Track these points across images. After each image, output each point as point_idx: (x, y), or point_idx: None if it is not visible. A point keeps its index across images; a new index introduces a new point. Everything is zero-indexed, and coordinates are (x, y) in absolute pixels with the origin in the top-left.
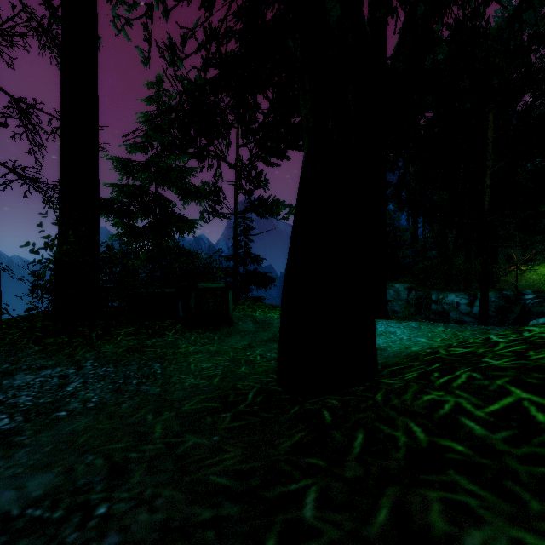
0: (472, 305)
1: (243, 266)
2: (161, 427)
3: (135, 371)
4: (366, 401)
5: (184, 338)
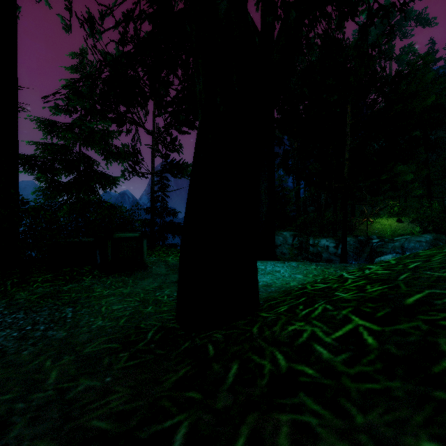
0: (337, 247)
1: (161, 217)
2: (56, 373)
3: (46, 317)
4: (244, 334)
5: (100, 282)
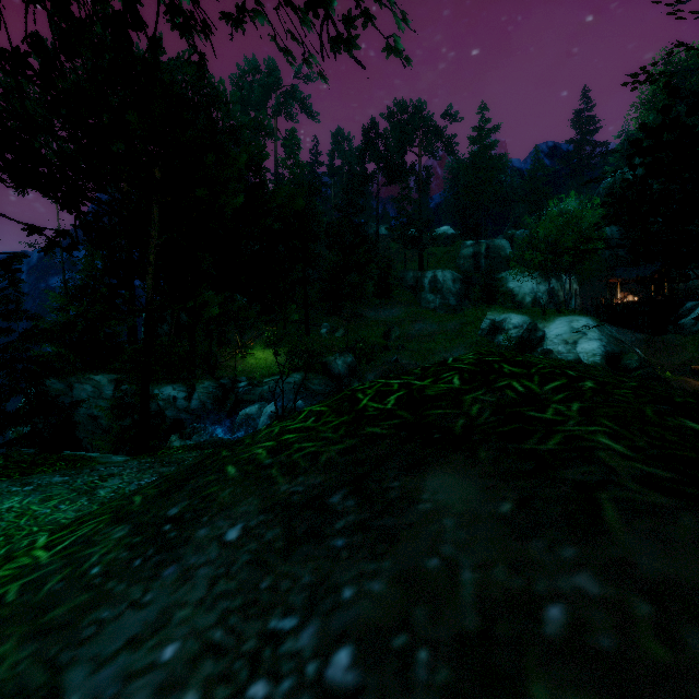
0: (190, 398)
1: None
2: None
3: None
4: None
5: None
